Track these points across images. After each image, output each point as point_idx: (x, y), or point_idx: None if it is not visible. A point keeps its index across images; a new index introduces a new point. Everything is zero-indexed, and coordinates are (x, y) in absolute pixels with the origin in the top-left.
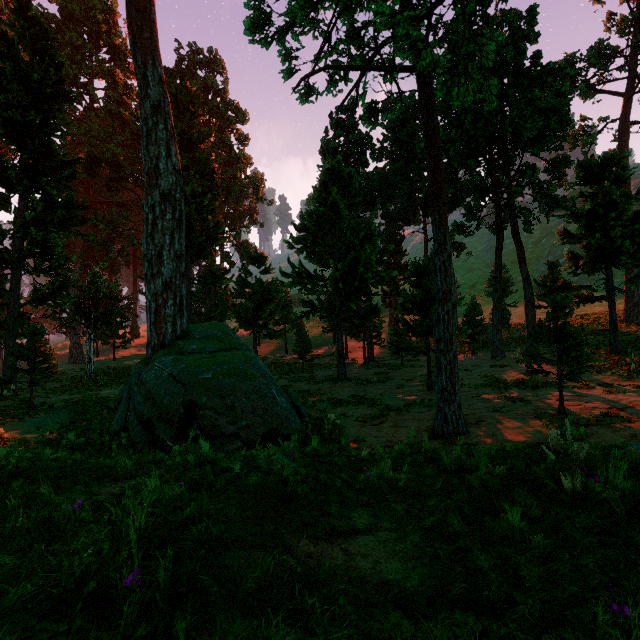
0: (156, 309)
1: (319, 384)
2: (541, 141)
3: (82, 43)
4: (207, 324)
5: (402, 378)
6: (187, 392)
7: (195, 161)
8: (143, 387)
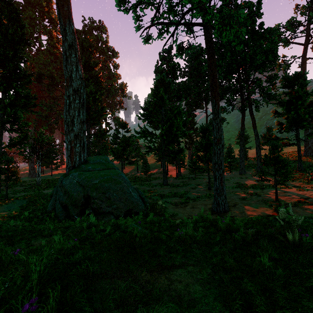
0: (70, 148)
1: (154, 187)
2: (264, 66)
3: (35, 17)
4: (97, 156)
5: (195, 184)
6: (85, 190)
7: (92, 76)
8: (63, 188)
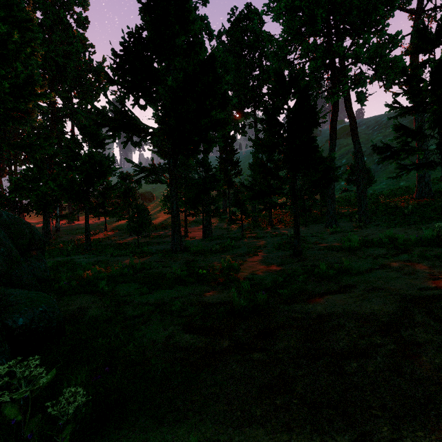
0: None
1: (146, 257)
2: (379, 7)
3: None
4: None
5: (248, 246)
6: None
7: (4, 3)
8: None
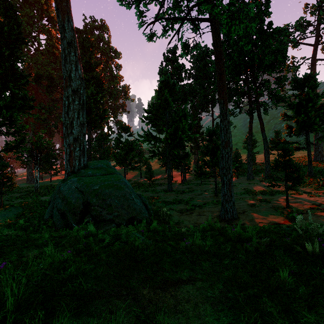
0: (69, 152)
1: (158, 193)
2: (273, 67)
3: (33, 15)
4: (98, 161)
5: (201, 190)
6: (85, 197)
7: (93, 77)
8: (61, 194)
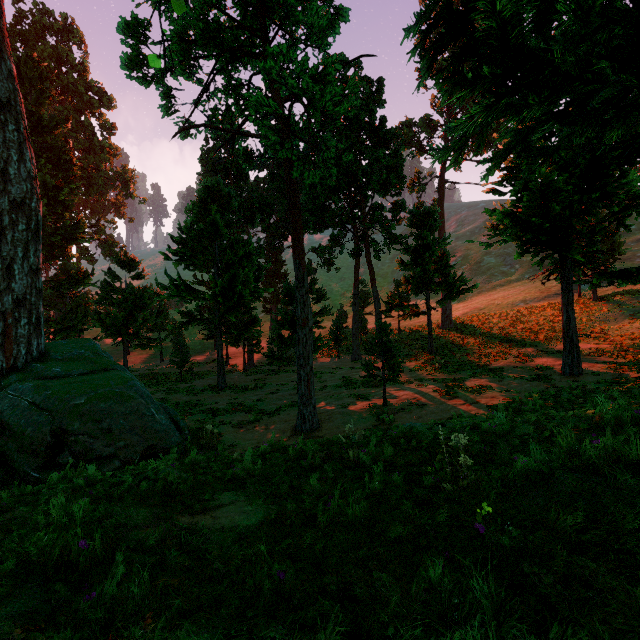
0: (4, 329)
1: (198, 394)
2: (385, 189)
3: None
4: (70, 342)
5: (278, 383)
6: (55, 420)
7: (45, 146)
8: None
